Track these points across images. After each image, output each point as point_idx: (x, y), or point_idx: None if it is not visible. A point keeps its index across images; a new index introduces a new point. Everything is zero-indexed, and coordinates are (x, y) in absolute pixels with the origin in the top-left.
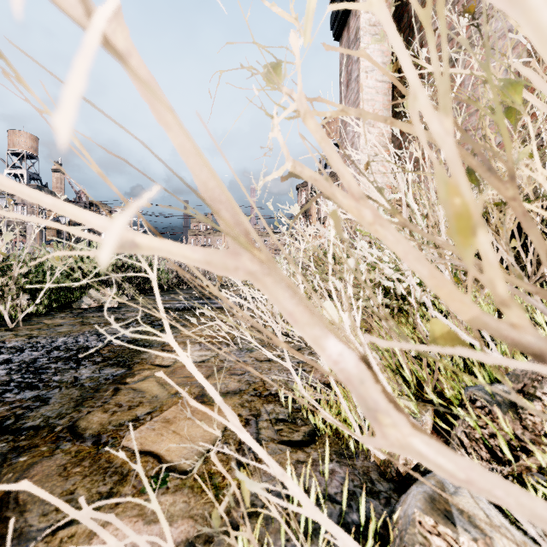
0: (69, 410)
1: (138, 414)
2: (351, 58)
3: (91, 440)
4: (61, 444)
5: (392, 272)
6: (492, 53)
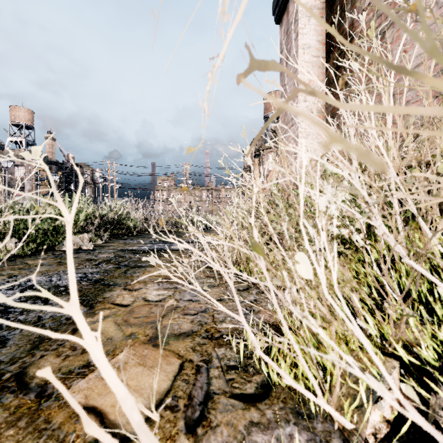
0: (23, 354)
1: (89, 358)
2: (290, 37)
3: (35, 391)
4: (3, 397)
5: (359, 215)
6: (419, 24)
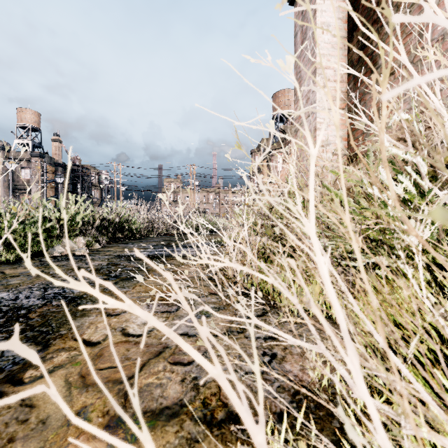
0: None
1: None
2: (306, 17)
3: None
4: None
5: None
6: None
